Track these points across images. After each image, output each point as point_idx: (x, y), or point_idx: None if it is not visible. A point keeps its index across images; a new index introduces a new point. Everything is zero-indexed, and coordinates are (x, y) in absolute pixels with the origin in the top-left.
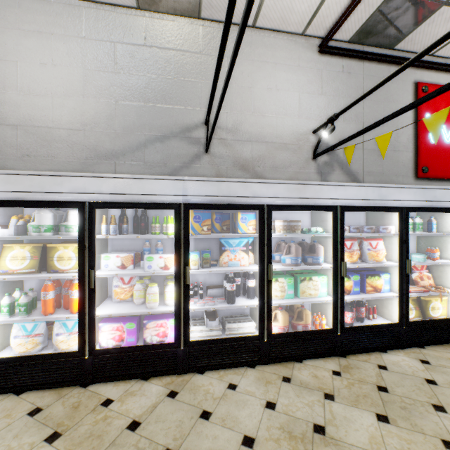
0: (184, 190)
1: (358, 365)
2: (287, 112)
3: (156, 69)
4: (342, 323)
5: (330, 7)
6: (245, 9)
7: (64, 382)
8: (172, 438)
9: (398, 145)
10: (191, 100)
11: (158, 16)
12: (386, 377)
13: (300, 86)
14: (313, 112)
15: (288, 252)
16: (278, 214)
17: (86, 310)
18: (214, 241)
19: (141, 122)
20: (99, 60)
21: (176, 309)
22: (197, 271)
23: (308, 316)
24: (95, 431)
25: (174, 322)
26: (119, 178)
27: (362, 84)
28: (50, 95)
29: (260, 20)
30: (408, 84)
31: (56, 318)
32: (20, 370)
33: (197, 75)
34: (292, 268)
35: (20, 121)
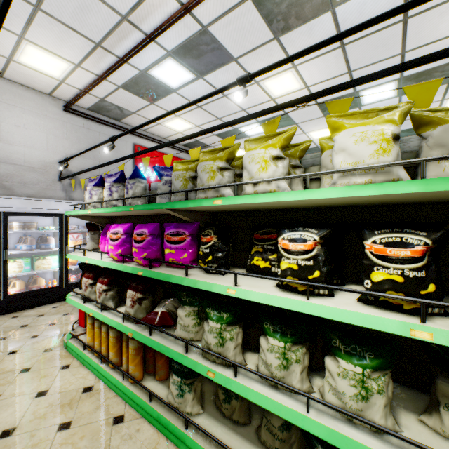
0: None
1: None
2: (35, 146)
3: None
4: (67, 281)
5: (65, 91)
6: None
7: None
8: None
9: None
10: None
11: None
12: None
13: (48, 130)
14: (59, 149)
15: (27, 242)
16: (23, 217)
17: None
18: None
19: None
20: None
21: None
22: None
23: (41, 281)
24: None
25: None
26: None
27: (99, 137)
28: None
29: (7, 76)
30: (130, 144)
31: None
32: None
33: None
34: (27, 252)
35: None
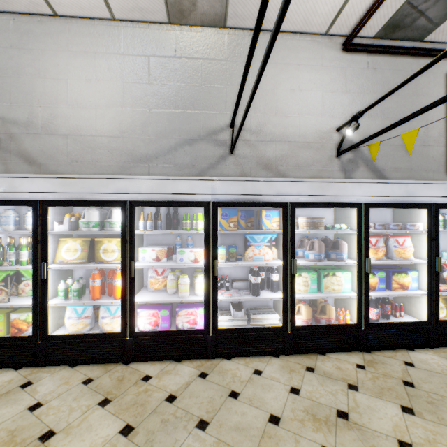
0: (213, 190)
1: (384, 361)
2: (310, 112)
3: (185, 78)
4: (367, 318)
5: (354, 6)
6: (273, 29)
7: (109, 359)
8: (205, 411)
9: (428, 140)
10: (217, 105)
11: (187, 29)
12: (412, 373)
13: (323, 85)
14: (336, 110)
15: (311, 248)
16: (301, 211)
17: (127, 296)
18: (238, 237)
19: (172, 128)
20: (135, 73)
21: (205, 299)
22: (224, 264)
23: (331, 311)
24: (139, 400)
25: (204, 310)
26: (156, 180)
27: (388, 79)
28: (94, 107)
29: (283, 24)
30: (439, 76)
31: (102, 303)
32: (74, 346)
33: (222, 81)
34: (315, 264)
35: (70, 132)
